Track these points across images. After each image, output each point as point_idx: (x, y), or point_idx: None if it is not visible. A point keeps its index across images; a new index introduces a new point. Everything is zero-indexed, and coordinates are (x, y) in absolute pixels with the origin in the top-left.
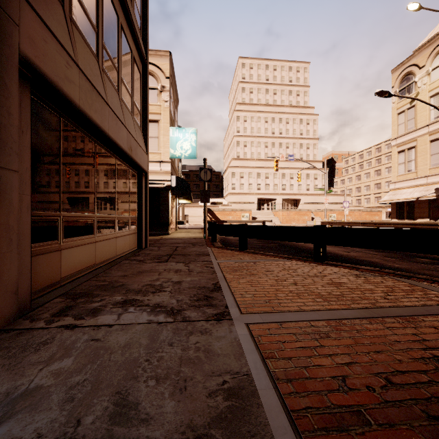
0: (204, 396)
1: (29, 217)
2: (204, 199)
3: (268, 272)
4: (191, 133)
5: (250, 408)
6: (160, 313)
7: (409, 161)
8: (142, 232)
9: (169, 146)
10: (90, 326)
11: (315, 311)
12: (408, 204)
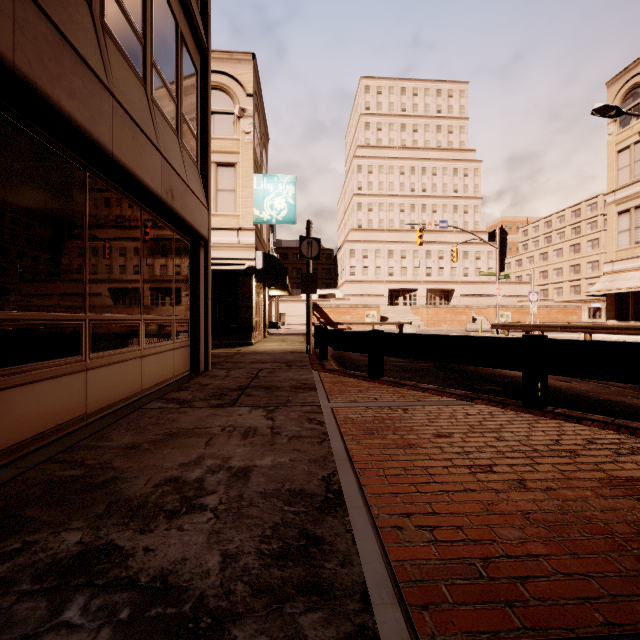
0: None
1: None
2: (307, 288)
3: (442, 439)
4: (286, 183)
5: None
6: (152, 635)
7: (638, 227)
8: (199, 345)
9: (251, 204)
10: None
11: None
12: (636, 295)
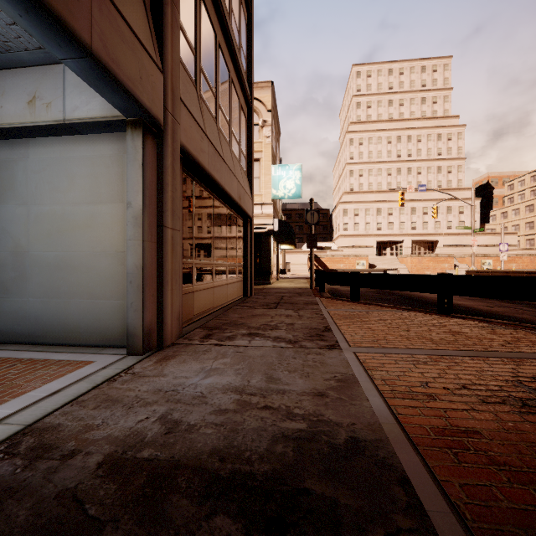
0: (321, 380)
1: (181, 264)
2: (310, 244)
3: (381, 320)
4: (295, 170)
5: (352, 387)
6: (280, 342)
7: None
8: (247, 280)
9: (270, 186)
10: (231, 345)
11: (421, 349)
12: None
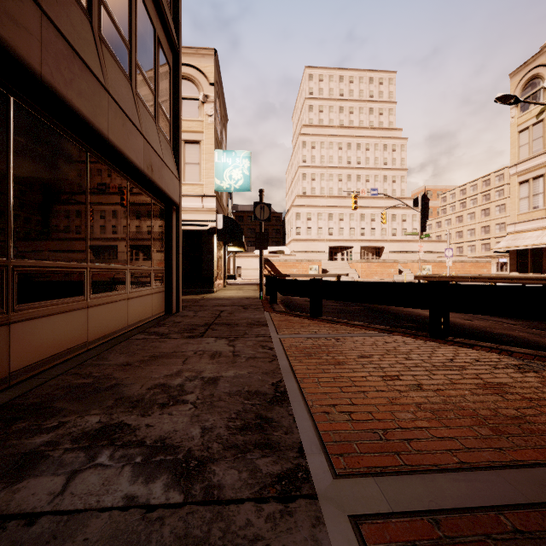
0: None
1: None
2: (260, 244)
3: (364, 359)
4: (242, 157)
5: None
6: (159, 469)
7: (536, 195)
8: (172, 291)
9: (213, 175)
10: None
11: (496, 468)
12: (534, 252)
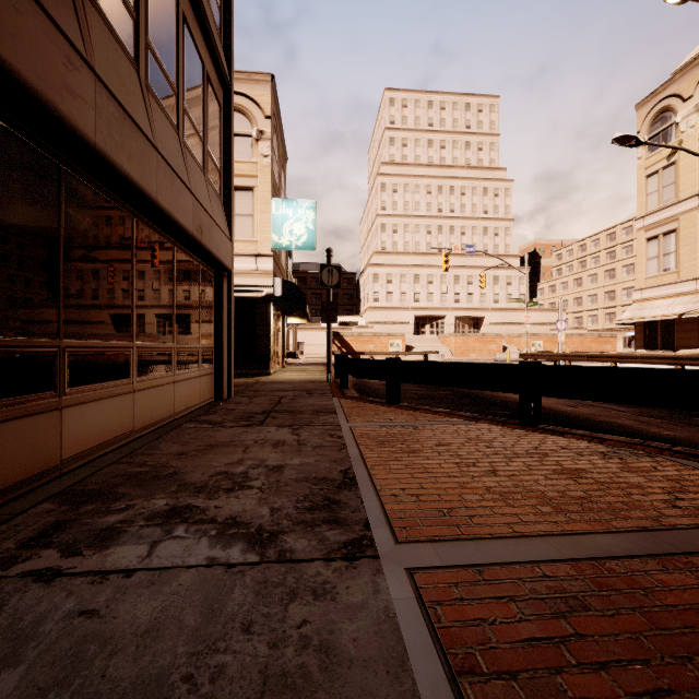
0: None
1: None
2: (327, 316)
3: (441, 447)
4: (306, 208)
5: None
6: (234, 539)
7: (666, 254)
8: (222, 373)
9: (270, 230)
10: (86, 575)
11: (545, 536)
12: (664, 324)
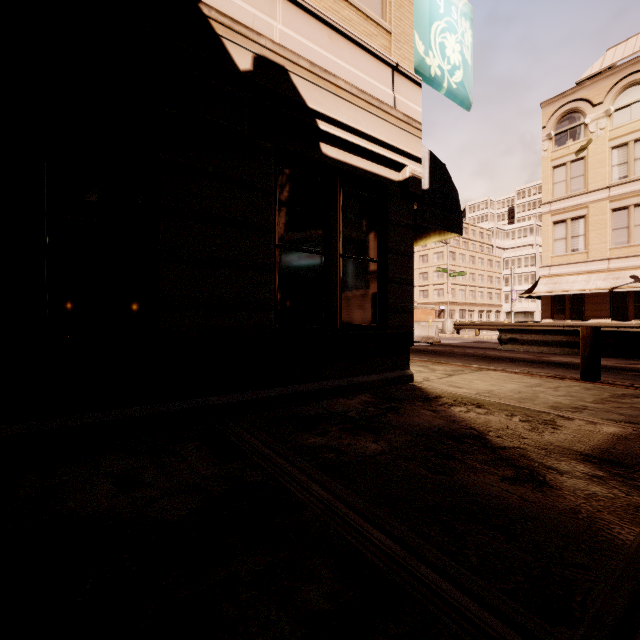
0: None
1: None
2: None
3: None
4: (462, 11)
5: None
6: None
7: (575, 236)
8: None
9: (411, 19)
10: None
11: None
12: (572, 297)
